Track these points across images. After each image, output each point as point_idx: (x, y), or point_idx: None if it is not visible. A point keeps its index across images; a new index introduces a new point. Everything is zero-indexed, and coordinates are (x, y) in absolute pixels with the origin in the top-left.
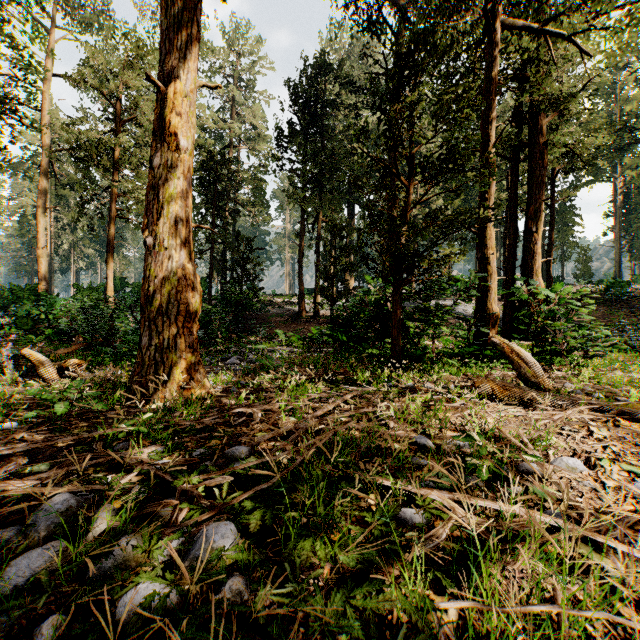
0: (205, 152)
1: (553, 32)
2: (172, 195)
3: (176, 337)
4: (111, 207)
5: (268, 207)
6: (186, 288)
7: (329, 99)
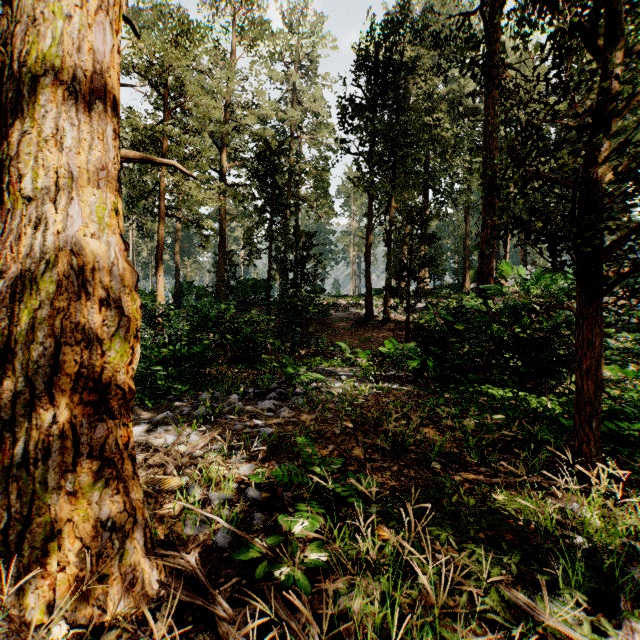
0: (263, 142)
1: None
2: (46, 60)
3: (49, 433)
4: (161, 205)
5: (332, 202)
6: (80, 301)
7: (402, 63)
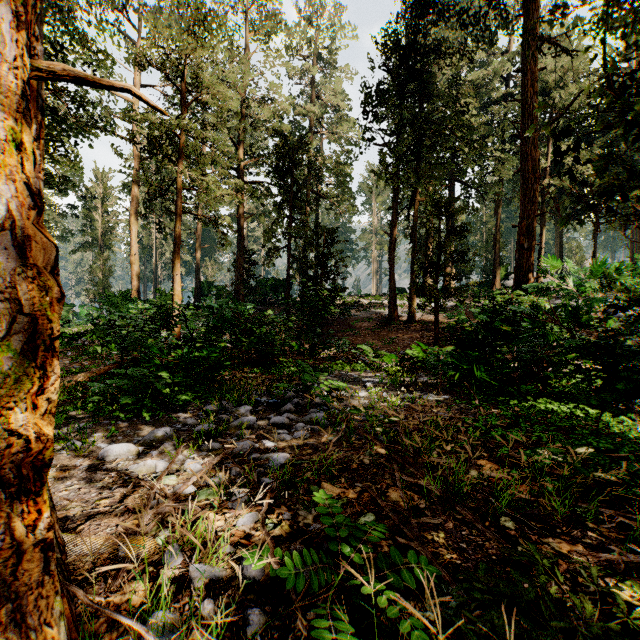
0: (282, 137)
1: None
2: None
3: None
4: (177, 202)
5: (353, 199)
6: None
7: (428, 47)
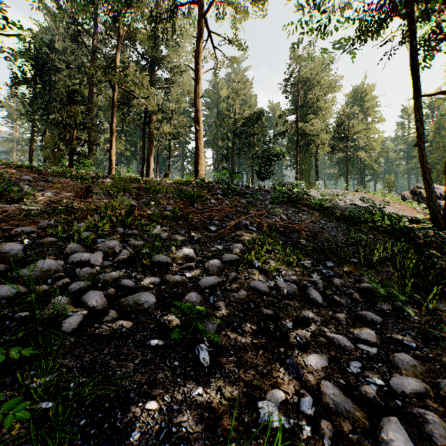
0: None
1: (133, 94)
2: None
3: None
4: None
5: None
6: None
7: (53, 65)
